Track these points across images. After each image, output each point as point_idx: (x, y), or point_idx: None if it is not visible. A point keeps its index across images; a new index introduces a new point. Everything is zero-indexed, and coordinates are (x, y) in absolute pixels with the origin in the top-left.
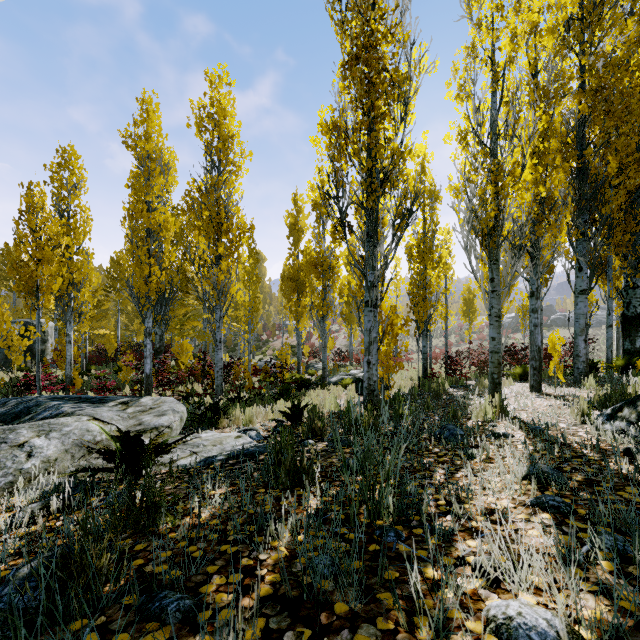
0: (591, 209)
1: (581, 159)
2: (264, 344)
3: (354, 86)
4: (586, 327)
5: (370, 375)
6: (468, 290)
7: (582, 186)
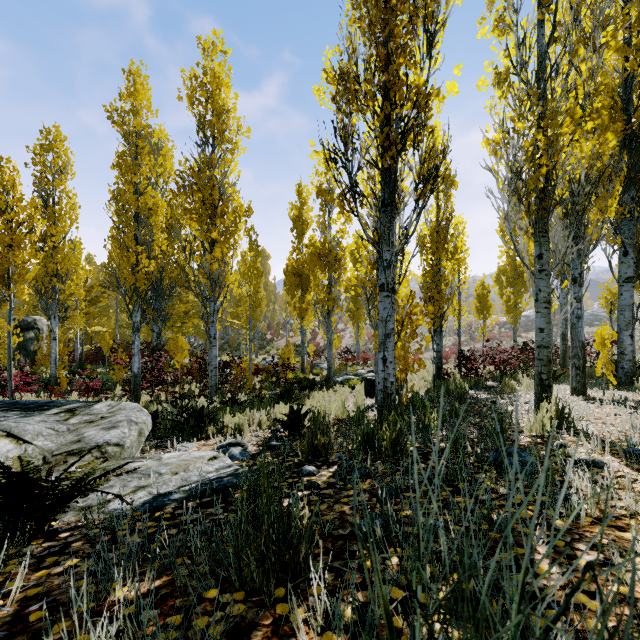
0: (636, 185)
1: (629, 124)
2: (268, 343)
3: (367, 15)
4: (633, 320)
5: (386, 375)
6: (482, 286)
7: (631, 155)
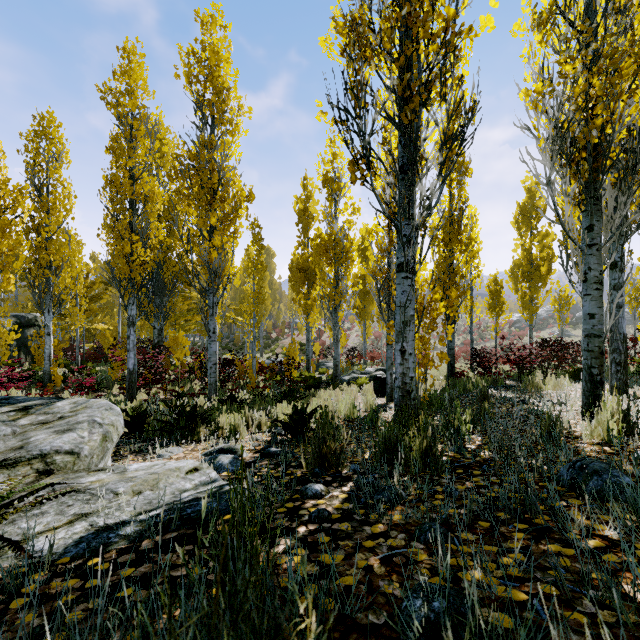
0: None
1: None
2: (273, 342)
3: None
4: None
5: (405, 369)
6: (494, 281)
7: None
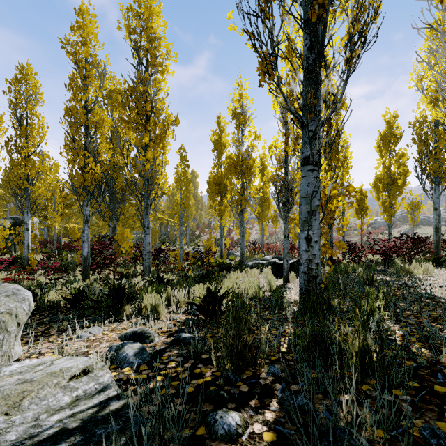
0: None
1: None
2: (196, 238)
3: None
4: None
5: (310, 256)
6: (360, 192)
7: None
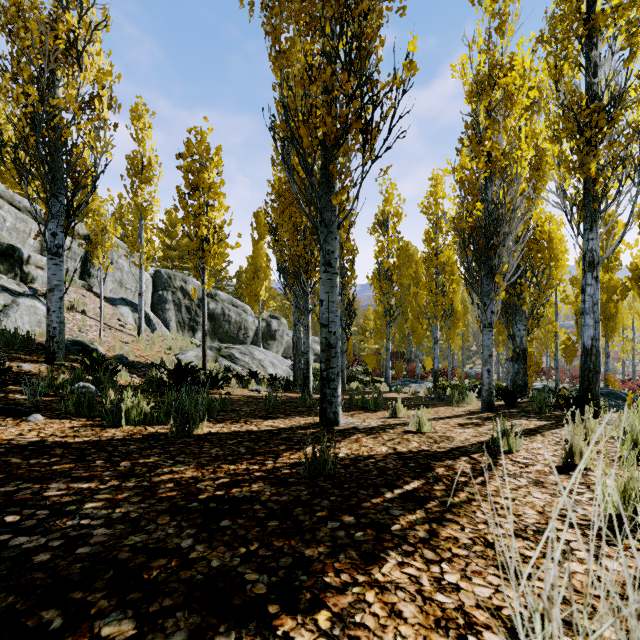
0: None
1: None
2: (474, 354)
3: None
4: None
5: (507, 383)
6: None
7: None
